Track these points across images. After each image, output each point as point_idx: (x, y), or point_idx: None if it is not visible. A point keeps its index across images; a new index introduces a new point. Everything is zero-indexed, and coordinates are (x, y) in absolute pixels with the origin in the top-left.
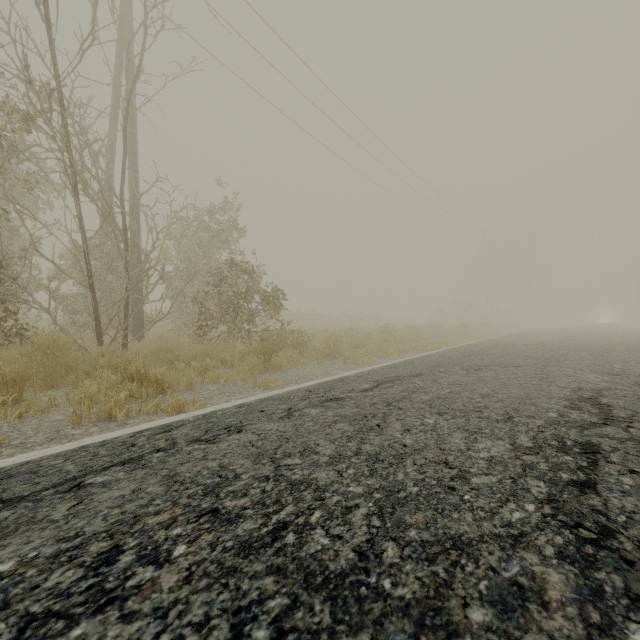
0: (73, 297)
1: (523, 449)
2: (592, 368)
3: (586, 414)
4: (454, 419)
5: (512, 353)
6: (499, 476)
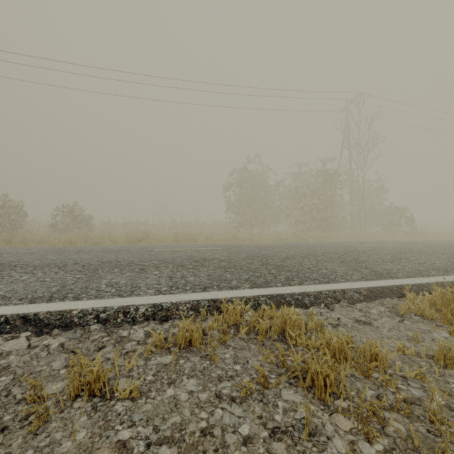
0: None
1: None
2: None
3: None
4: None
5: None
6: None
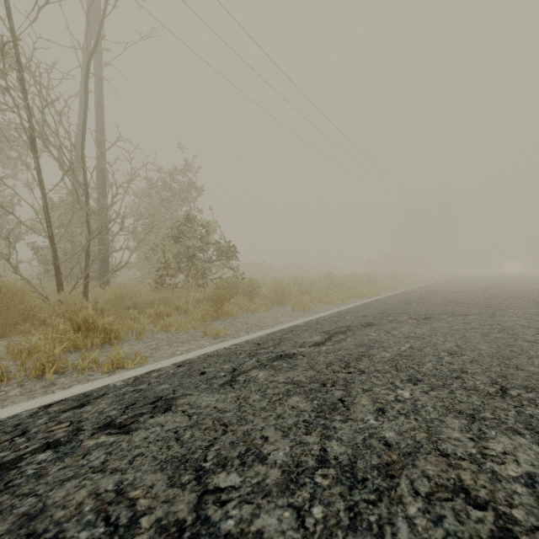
0: (48, 249)
1: None
2: None
3: None
4: (434, 391)
5: (450, 300)
6: None
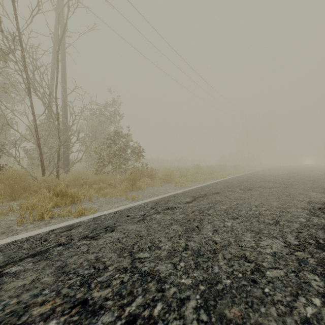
0: (33, 150)
1: (293, 246)
2: (313, 189)
3: (323, 219)
4: (243, 222)
5: (265, 180)
6: (284, 270)
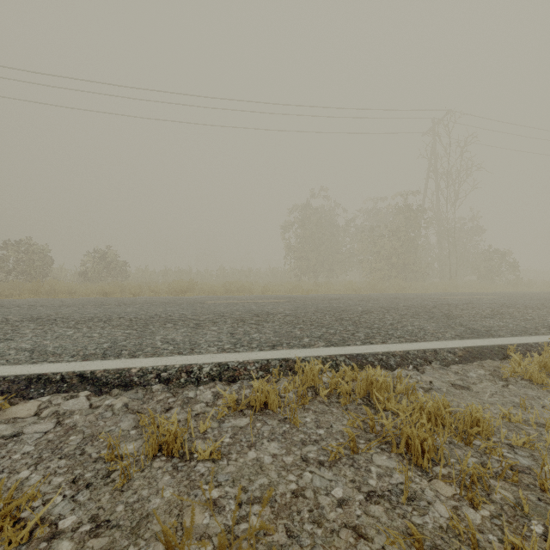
0: None
1: None
2: None
3: None
4: None
5: None
6: None
